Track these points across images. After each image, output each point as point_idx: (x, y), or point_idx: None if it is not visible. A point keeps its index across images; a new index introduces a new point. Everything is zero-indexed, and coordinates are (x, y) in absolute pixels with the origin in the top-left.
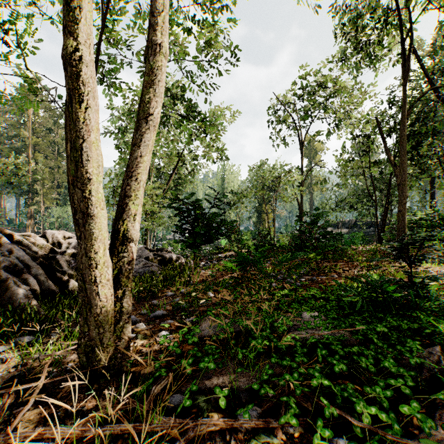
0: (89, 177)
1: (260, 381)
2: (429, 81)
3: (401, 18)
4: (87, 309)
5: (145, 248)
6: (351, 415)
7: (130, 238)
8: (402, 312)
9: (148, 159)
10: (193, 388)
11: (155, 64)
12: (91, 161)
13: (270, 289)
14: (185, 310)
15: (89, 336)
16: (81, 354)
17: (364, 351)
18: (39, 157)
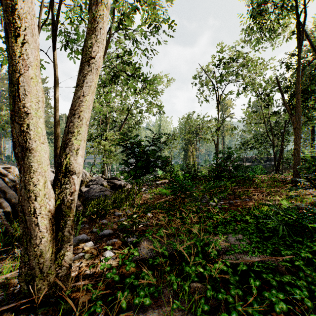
0: (27, 112)
1: None
2: (314, 51)
3: (296, 0)
4: (27, 239)
5: (101, 177)
6: None
7: (73, 171)
8: None
9: (90, 99)
10: None
11: (98, 13)
12: (30, 95)
13: (197, 211)
14: (128, 230)
15: (29, 266)
16: (22, 282)
17: (296, 281)
18: None
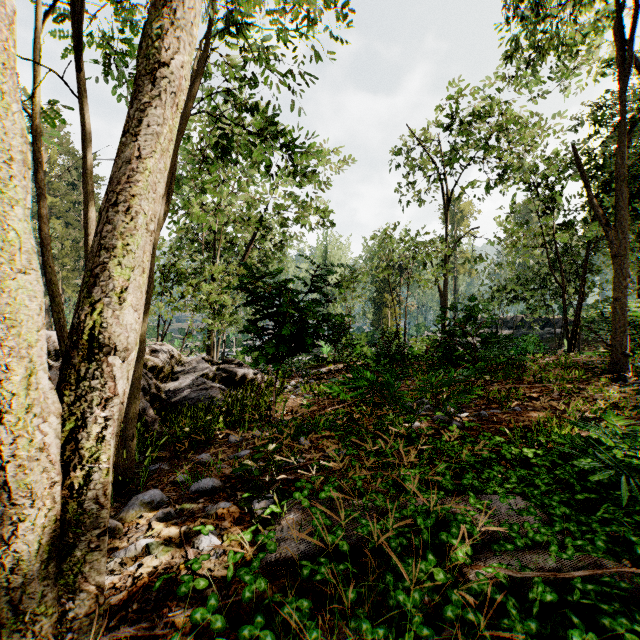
0: None
1: None
2: None
3: None
4: None
5: (203, 359)
6: None
7: (109, 346)
8: None
9: (158, 169)
10: None
11: None
12: None
13: (410, 436)
14: (255, 479)
15: None
16: None
17: None
18: (57, 224)
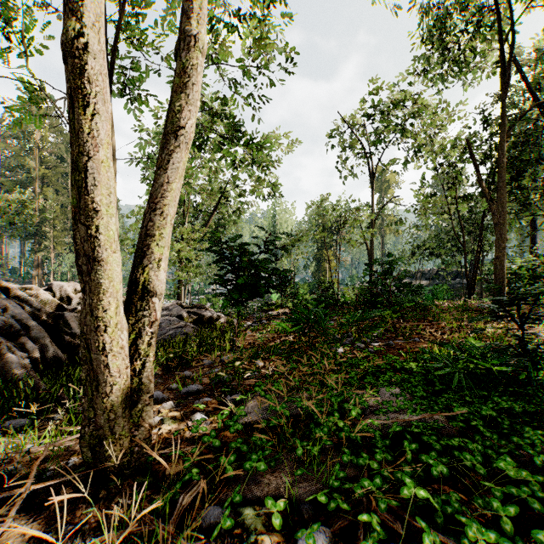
0: (95, 209)
1: (329, 489)
2: (532, 95)
3: (499, 14)
4: (92, 386)
5: (177, 304)
6: (460, 543)
7: (152, 292)
8: (511, 389)
9: (176, 187)
10: (235, 499)
11: (186, 60)
12: (98, 186)
13: (335, 357)
14: (226, 384)
15: (95, 424)
16: (85, 447)
17: (468, 444)
18: (49, 192)
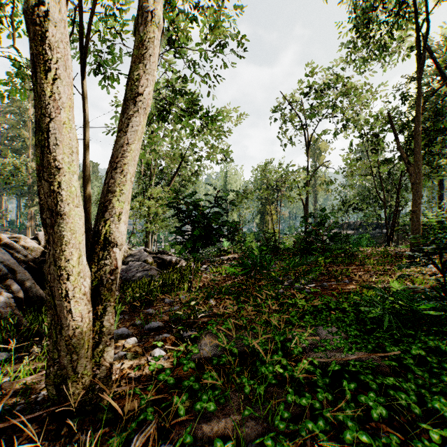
0: (58, 166)
1: (275, 432)
2: (441, 75)
3: (415, 6)
4: (56, 330)
5: (144, 251)
6: None
7: (113, 242)
8: (435, 328)
9: (136, 148)
10: (186, 439)
11: (145, 34)
12: (61, 145)
13: (277, 297)
14: (183, 321)
15: (59, 364)
16: (50, 385)
17: (403, 384)
18: None
